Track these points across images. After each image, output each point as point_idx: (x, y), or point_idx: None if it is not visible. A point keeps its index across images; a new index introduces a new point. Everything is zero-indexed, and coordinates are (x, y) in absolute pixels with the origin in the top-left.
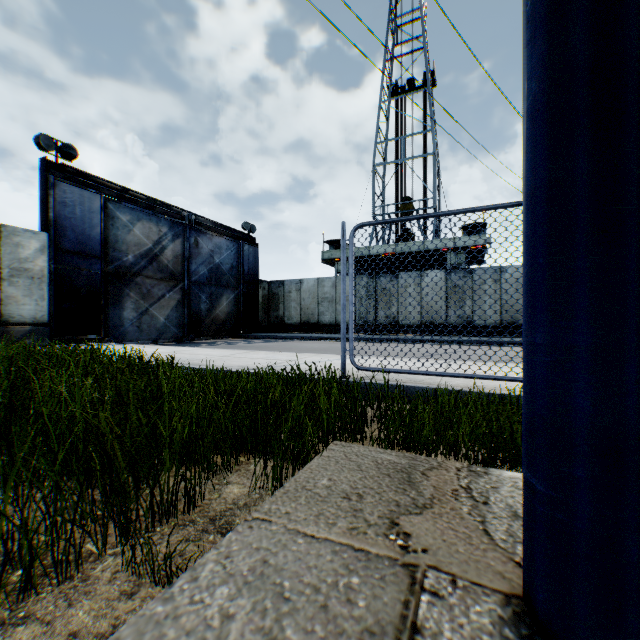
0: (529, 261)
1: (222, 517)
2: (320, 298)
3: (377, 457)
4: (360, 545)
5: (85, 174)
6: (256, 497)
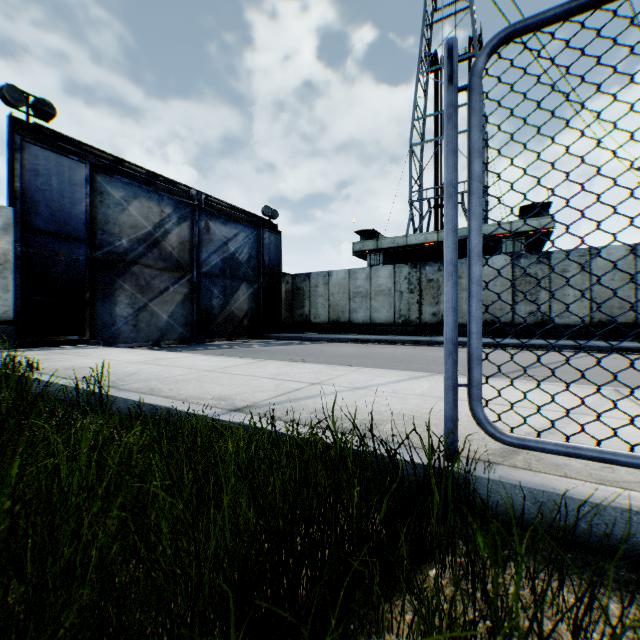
0: None
1: None
2: (352, 293)
3: None
4: None
5: (67, 139)
6: None
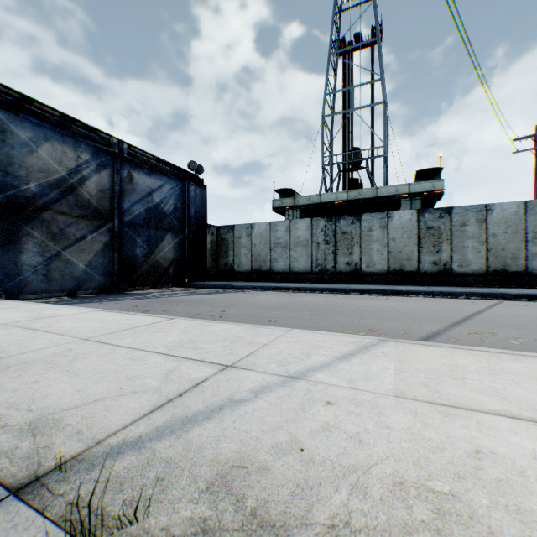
0: None
1: None
2: (273, 243)
3: None
4: None
5: None
6: None
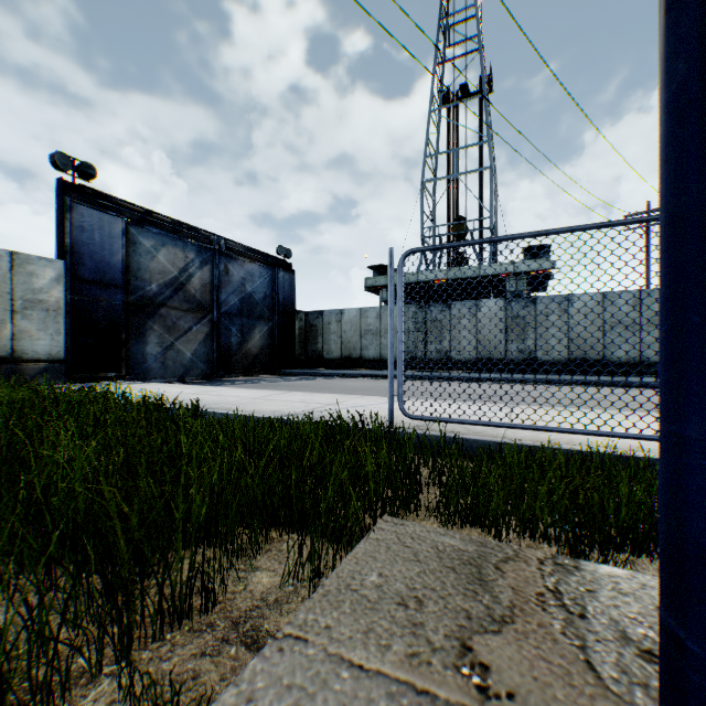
0: (671, 317)
1: (247, 619)
2: (363, 330)
3: (437, 541)
4: (424, 684)
5: (105, 195)
6: (289, 590)
